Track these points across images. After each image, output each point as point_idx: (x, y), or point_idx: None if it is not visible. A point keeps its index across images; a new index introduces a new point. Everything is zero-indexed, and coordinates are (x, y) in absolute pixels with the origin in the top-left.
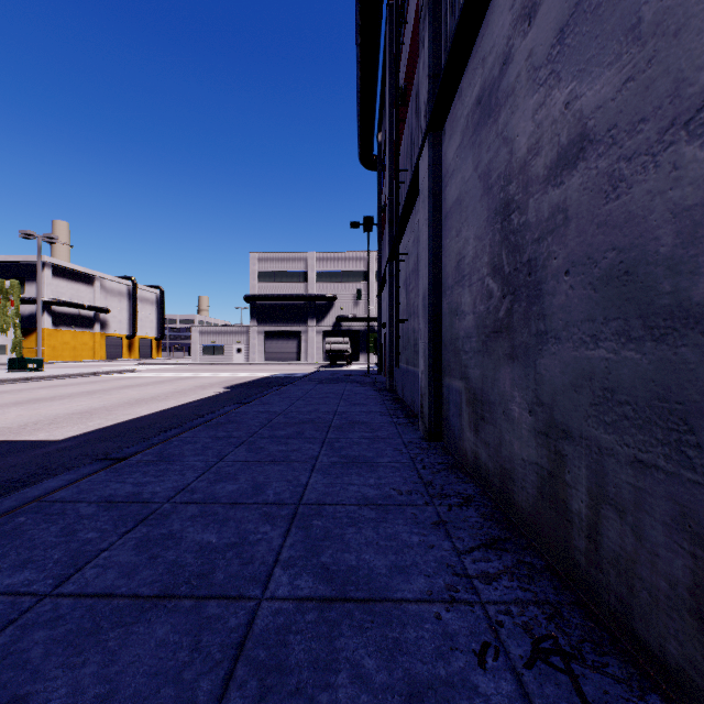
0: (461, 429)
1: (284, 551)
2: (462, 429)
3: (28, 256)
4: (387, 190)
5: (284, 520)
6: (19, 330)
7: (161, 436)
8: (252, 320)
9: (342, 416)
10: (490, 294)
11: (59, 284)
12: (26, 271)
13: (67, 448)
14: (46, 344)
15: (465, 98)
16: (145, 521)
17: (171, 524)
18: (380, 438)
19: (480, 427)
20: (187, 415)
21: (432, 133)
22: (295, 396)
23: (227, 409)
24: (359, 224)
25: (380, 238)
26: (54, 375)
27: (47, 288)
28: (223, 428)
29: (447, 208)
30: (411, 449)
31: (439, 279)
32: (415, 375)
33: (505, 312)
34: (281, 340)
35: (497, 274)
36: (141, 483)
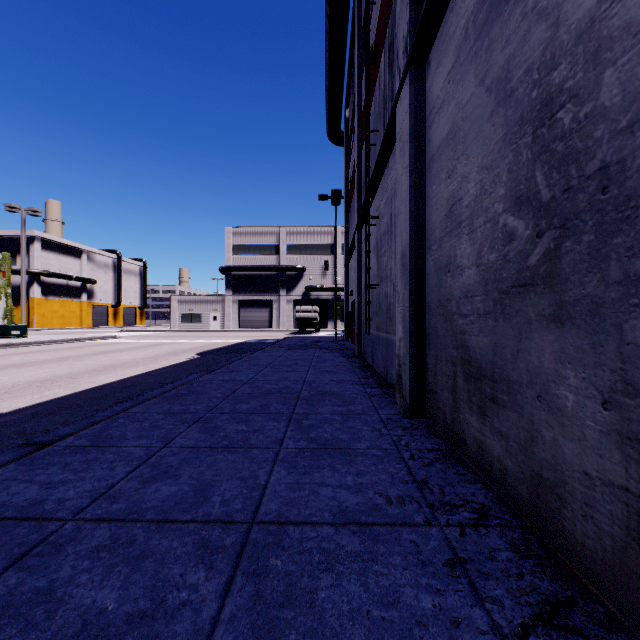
0: (455, 409)
1: (216, 636)
2: (457, 409)
3: (19, 231)
4: (356, 159)
5: (227, 558)
6: (10, 299)
7: (107, 411)
8: (227, 290)
9: (311, 385)
10: (509, 236)
11: (49, 256)
12: (18, 244)
13: (6, 423)
14: (36, 313)
15: (463, 3)
16: (23, 560)
17: (58, 565)
18: (354, 413)
19: (489, 411)
20: (151, 383)
21: (414, 67)
22: (263, 363)
23: (190, 378)
24: (327, 197)
25: (347, 210)
26: (35, 341)
27: (37, 260)
28: (181, 400)
29: (432, 150)
30: (392, 429)
31: (422, 234)
32: (388, 342)
33: (542, 256)
34: (254, 308)
35: (525, 206)
36: (52, 483)
